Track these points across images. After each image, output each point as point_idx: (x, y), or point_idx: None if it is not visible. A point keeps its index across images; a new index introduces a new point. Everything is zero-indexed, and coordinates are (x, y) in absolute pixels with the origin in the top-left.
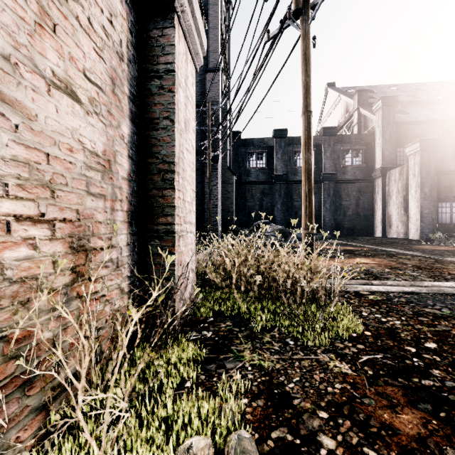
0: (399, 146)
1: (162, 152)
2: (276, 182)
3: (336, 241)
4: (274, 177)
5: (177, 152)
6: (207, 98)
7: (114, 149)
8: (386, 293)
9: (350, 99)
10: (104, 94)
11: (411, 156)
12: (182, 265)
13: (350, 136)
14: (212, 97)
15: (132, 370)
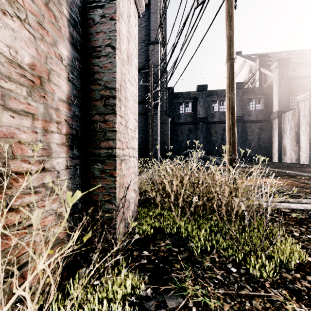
0: (291, 95)
1: (104, 79)
2: (199, 123)
3: (244, 165)
4: (197, 119)
5: (118, 79)
6: (150, 63)
7: (47, 67)
8: (306, 211)
9: (253, 62)
10: (33, 2)
11: (302, 102)
12: (124, 187)
13: (253, 89)
14: (154, 62)
15: (61, 310)
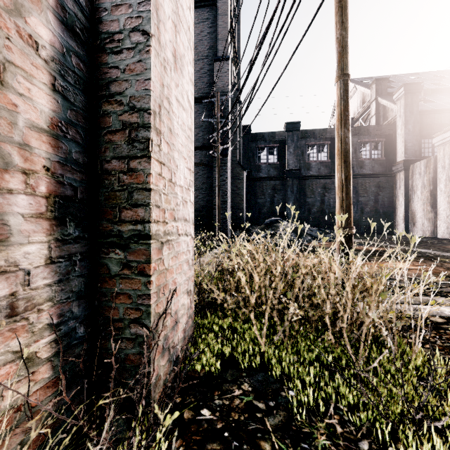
0: (423, 137)
1: (128, 92)
2: (288, 177)
3: (355, 240)
4: (285, 172)
5: (155, 93)
6: (216, 89)
7: None
8: None
9: (367, 89)
10: None
11: (440, 147)
12: (167, 291)
13: (368, 128)
14: (221, 88)
15: None
